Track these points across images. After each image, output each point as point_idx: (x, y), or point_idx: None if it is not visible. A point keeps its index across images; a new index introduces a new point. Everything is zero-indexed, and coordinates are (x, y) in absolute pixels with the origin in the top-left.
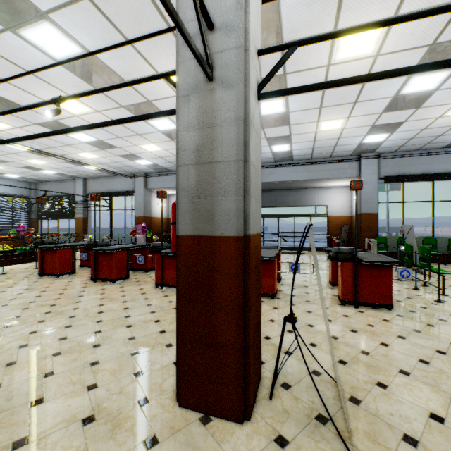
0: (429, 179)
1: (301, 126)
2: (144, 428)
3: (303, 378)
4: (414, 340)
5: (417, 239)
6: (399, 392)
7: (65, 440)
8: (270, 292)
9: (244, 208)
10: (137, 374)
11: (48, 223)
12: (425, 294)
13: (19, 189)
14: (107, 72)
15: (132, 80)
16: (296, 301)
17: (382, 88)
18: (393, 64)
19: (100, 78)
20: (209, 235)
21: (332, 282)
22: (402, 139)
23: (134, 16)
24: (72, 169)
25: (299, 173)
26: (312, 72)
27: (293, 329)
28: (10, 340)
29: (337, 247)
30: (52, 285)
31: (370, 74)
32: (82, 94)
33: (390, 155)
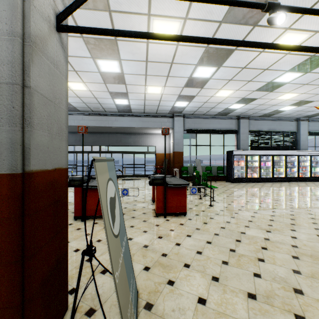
0: (208, 132)
1: (134, 87)
2: None
3: (110, 296)
4: (195, 236)
5: (203, 167)
6: (182, 285)
7: None
8: None
9: (24, 141)
10: None
11: None
12: (205, 201)
13: None
14: None
15: None
16: (124, 219)
17: (182, 70)
18: (187, 54)
19: None
20: None
21: (153, 200)
22: (195, 107)
23: None
24: None
25: (136, 122)
26: (137, 45)
27: (90, 262)
28: None
29: (154, 175)
30: None
31: (157, 33)
32: None
33: (189, 116)
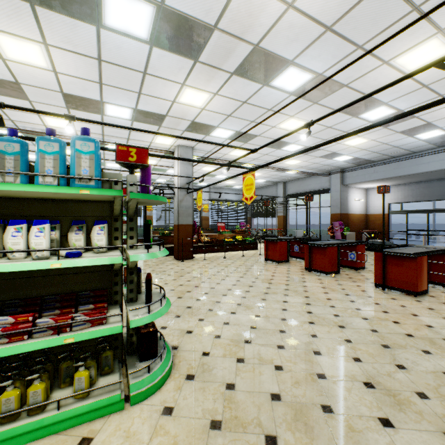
0: None
1: None
2: (437, 421)
3: None
4: None
5: None
6: None
7: (355, 391)
8: None
9: None
10: (399, 366)
11: (257, 221)
12: None
13: (240, 196)
14: (329, 84)
15: (388, 84)
16: None
17: None
18: None
19: (321, 92)
20: None
21: None
22: None
23: (370, 20)
24: (277, 176)
25: None
26: None
27: None
28: (273, 302)
29: None
30: (277, 269)
31: None
32: (331, 113)
33: None
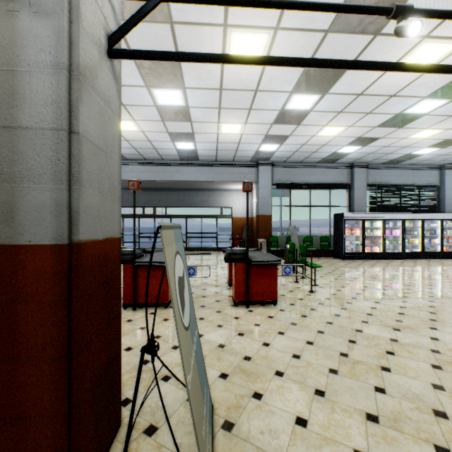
0: (308, 187)
1: (203, 125)
2: None
3: (176, 410)
4: (290, 334)
5: (300, 237)
6: (273, 399)
7: None
8: (163, 301)
9: (71, 203)
10: None
11: None
12: (303, 286)
13: None
14: None
15: None
16: None
17: (271, 99)
18: (278, 78)
19: None
20: (7, 243)
21: (229, 283)
22: (289, 151)
23: None
24: None
25: (205, 174)
26: (208, 67)
27: (152, 362)
28: None
29: (231, 248)
30: None
31: (240, 55)
32: None
33: (280, 164)
